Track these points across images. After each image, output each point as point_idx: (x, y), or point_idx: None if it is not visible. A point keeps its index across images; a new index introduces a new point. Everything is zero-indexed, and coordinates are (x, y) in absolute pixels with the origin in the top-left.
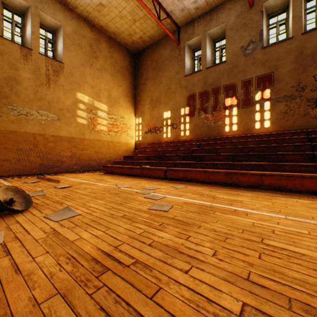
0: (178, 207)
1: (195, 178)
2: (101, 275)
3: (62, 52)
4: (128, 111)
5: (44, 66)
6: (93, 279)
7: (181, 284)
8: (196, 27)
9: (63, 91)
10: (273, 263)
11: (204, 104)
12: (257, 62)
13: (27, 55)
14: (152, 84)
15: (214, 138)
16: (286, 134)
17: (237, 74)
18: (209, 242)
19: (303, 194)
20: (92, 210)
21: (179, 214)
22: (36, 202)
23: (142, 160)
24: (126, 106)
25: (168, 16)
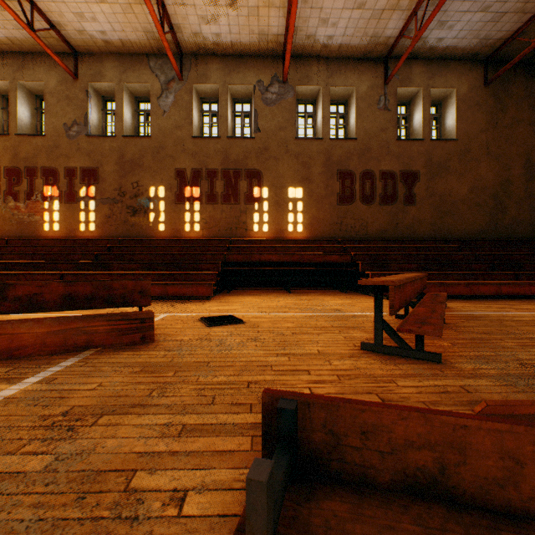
0: None
1: None
2: None
3: None
4: None
5: None
6: None
7: None
8: (1, 66)
9: None
10: None
11: (14, 186)
12: (83, 151)
13: None
14: None
15: (23, 239)
16: (104, 241)
17: (60, 157)
18: None
19: None
20: None
21: None
22: None
23: None
24: None
25: None
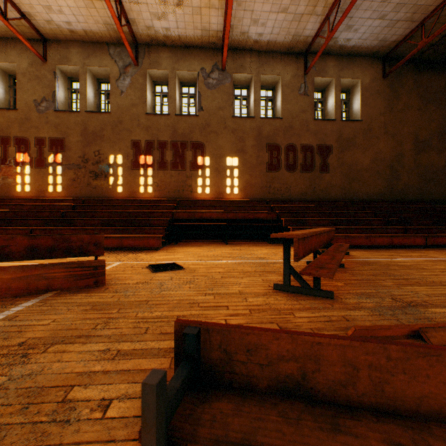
0: None
1: None
2: None
3: None
4: None
5: None
6: None
7: None
8: None
9: None
10: None
11: None
12: (51, 123)
13: None
14: None
15: None
16: (69, 200)
17: (31, 129)
18: None
19: None
20: None
21: None
22: None
23: None
24: None
25: None
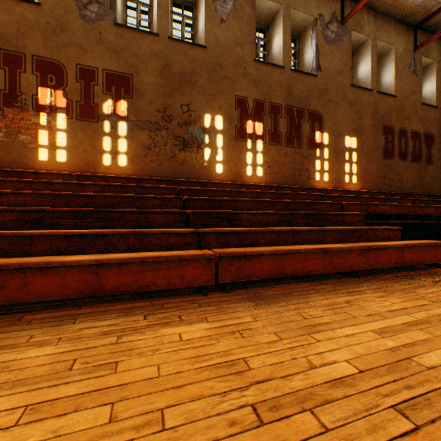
0: None
1: None
2: None
3: None
4: None
5: None
6: None
7: None
8: None
9: None
10: None
11: None
12: (108, 44)
13: None
14: None
15: (6, 171)
16: (151, 181)
17: (68, 46)
18: None
19: (184, 298)
20: None
21: None
22: None
23: None
24: None
25: None
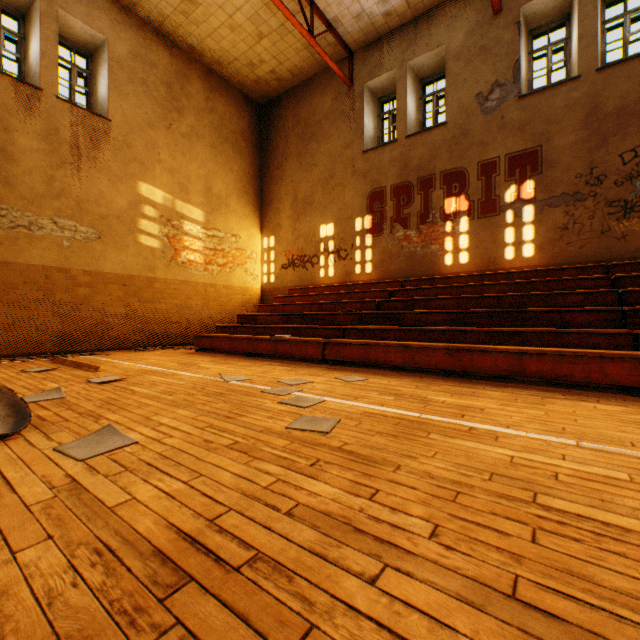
0: (351, 423)
1: (386, 361)
2: (173, 595)
3: (106, 96)
4: (247, 223)
5: (68, 125)
6: (151, 605)
7: (361, 613)
8: (386, 54)
9: (109, 179)
10: (564, 552)
11: (402, 209)
12: (509, 126)
13: (32, 101)
14: (297, 169)
15: (423, 280)
16: (567, 271)
17: (469, 149)
18: (420, 505)
19: (605, 393)
20: (164, 433)
21: (352, 440)
22: (41, 415)
23: (276, 324)
24: (242, 213)
25: (330, 29)
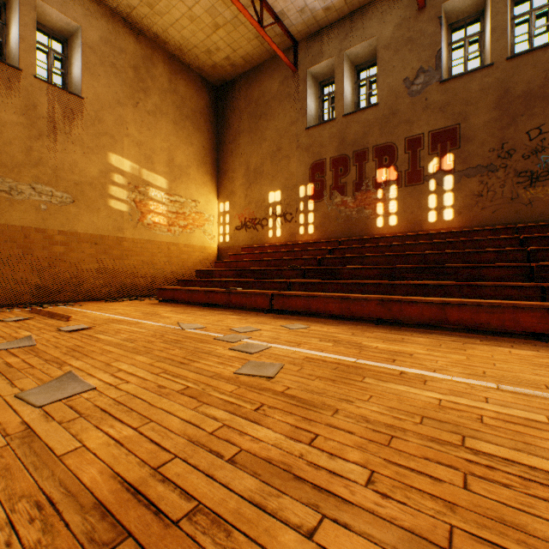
0: (294, 368)
1: (326, 310)
2: None
3: (80, 77)
4: (205, 190)
5: (45, 102)
6: None
7: None
8: (326, 43)
9: (82, 150)
10: (496, 499)
11: (340, 178)
12: (432, 107)
13: (12, 80)
14: (249, 143)
15: (358, 239)
16: (481, 232)
17: (397, 127)
18: (357, 450)
19: (517, 339)
20: (121, 379)
21: (294, 384)
22: (10, 362)
23: (230, 278)
24: (201, 181)
25: (277, 21)
